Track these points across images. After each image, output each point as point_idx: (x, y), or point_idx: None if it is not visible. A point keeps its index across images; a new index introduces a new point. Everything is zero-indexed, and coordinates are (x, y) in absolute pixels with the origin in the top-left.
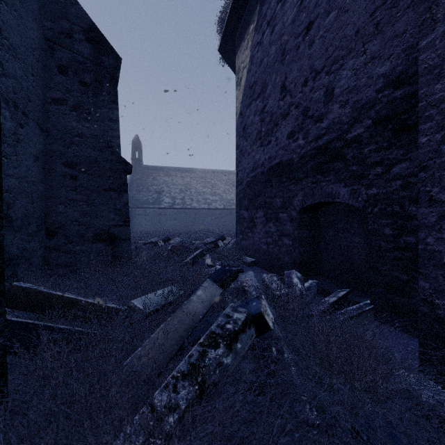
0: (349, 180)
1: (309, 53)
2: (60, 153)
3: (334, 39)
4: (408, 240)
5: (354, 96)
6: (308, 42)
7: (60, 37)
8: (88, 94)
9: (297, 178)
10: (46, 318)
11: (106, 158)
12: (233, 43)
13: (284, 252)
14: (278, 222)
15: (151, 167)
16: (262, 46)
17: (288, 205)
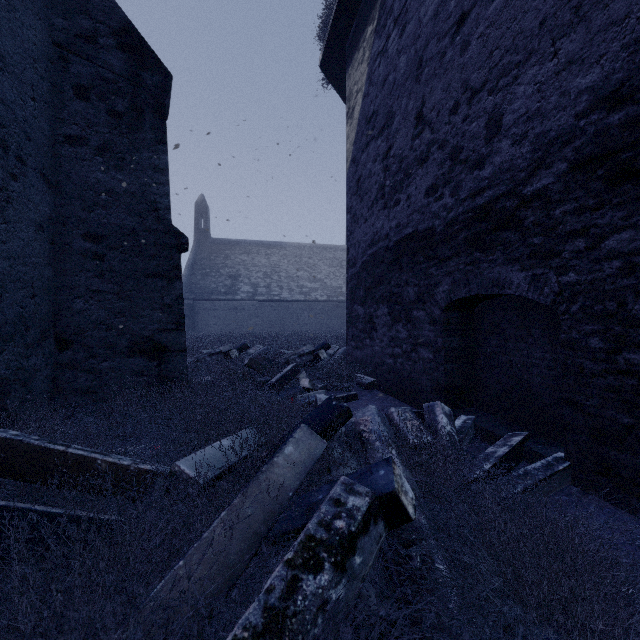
0: (528, 260)
1: (461, 63)
2: (77, 219)
3: (503, 37)
4: (633, 358)
5: (537, 125)
6: (459, 44)
7: (77, 43)
8: (121, 129)
9: (442, 256)
10: (40, 487)
11: (148, 228)
12: (341, 55)
13: (420, 369)
14: (411, 324)
15: (222, 240)
16: (386, 57)
17: (428, 298)
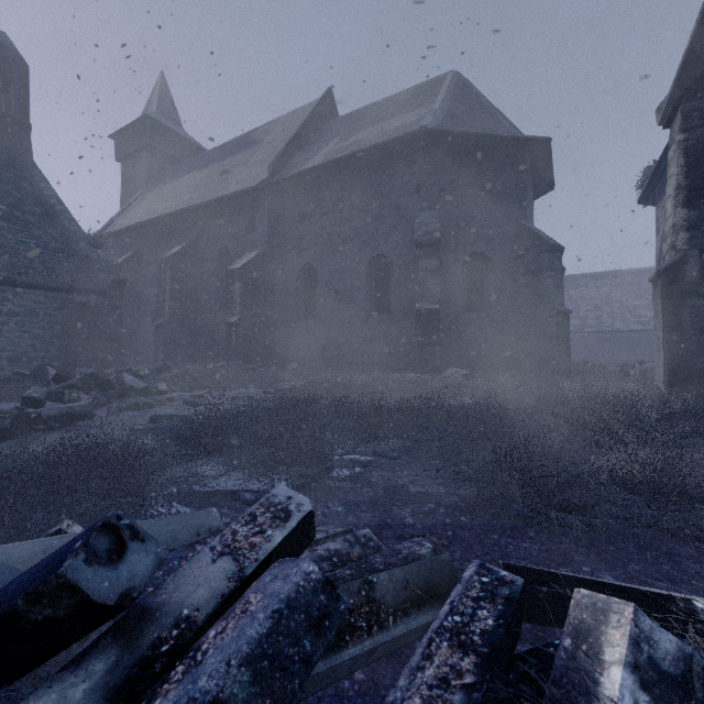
0: None
1: None
2: None
3: None
4: None
5: None
6: None
7: None
8: None
9: None
10: None
11: None
12: (653, 193)
13: None
14: None
15: None
16: None
17: None
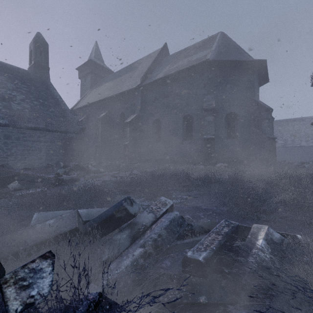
0: None
1: None
2: None
3: None
4: None
5: None
6: None
7: None
8: None
9: None
10: None
11: None
12: None
13: None
14: None
15: None
16: None
17: None
